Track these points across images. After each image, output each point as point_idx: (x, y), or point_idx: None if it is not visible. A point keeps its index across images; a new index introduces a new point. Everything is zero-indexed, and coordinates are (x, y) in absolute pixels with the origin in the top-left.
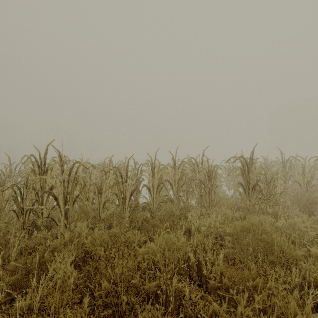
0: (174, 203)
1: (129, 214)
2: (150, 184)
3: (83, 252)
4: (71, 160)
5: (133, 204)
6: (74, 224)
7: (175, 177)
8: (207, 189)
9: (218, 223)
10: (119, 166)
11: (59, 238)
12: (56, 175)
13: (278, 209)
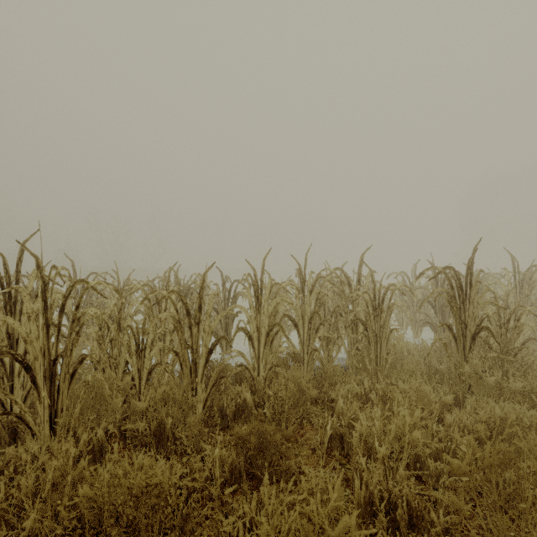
0: (303, 364)
1: (205, 396)
2: (252, 326)
3: (75, 519)
4: (99, 273)
5: (214, 373)
6: (73, 427)
7: (303, 310)
8: (372, 335)
9: (420, 435)
10: (190, 285)
11: (24, 472)
12: (29, 313)
13: (536, 385)
